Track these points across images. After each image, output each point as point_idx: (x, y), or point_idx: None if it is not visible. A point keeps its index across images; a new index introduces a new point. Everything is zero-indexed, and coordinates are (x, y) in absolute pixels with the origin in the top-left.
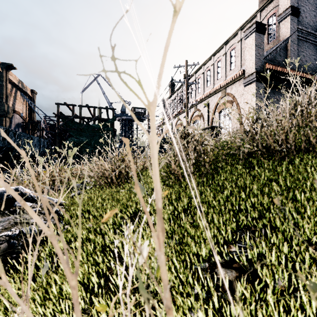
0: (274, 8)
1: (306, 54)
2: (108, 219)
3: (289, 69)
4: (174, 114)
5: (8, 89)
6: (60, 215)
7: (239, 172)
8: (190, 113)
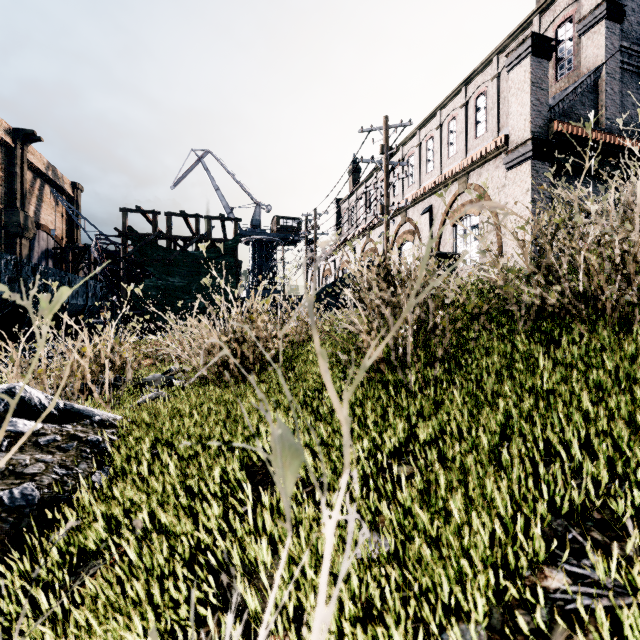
0: (569, 6)
1: (638, 100)
2: (213, 467)
3: (621, 122)
4: (360, 229)
5: (26, 181)
6: (104, 451)
7: (523, 352)
8: (392, 226)
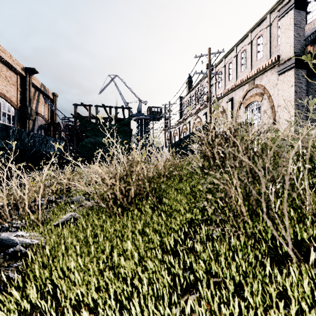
0: None
1: None
2: None
3: None
4: (192, 111)
5: (31, 92)
6: None
7: None
8: None
